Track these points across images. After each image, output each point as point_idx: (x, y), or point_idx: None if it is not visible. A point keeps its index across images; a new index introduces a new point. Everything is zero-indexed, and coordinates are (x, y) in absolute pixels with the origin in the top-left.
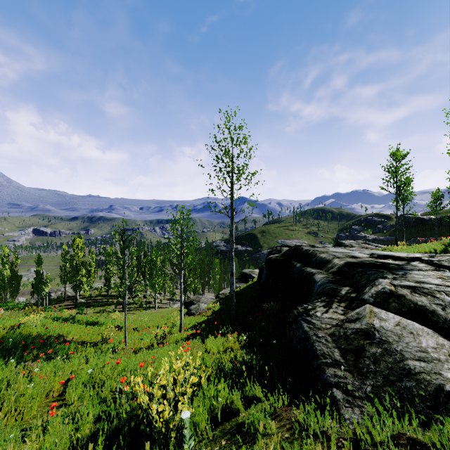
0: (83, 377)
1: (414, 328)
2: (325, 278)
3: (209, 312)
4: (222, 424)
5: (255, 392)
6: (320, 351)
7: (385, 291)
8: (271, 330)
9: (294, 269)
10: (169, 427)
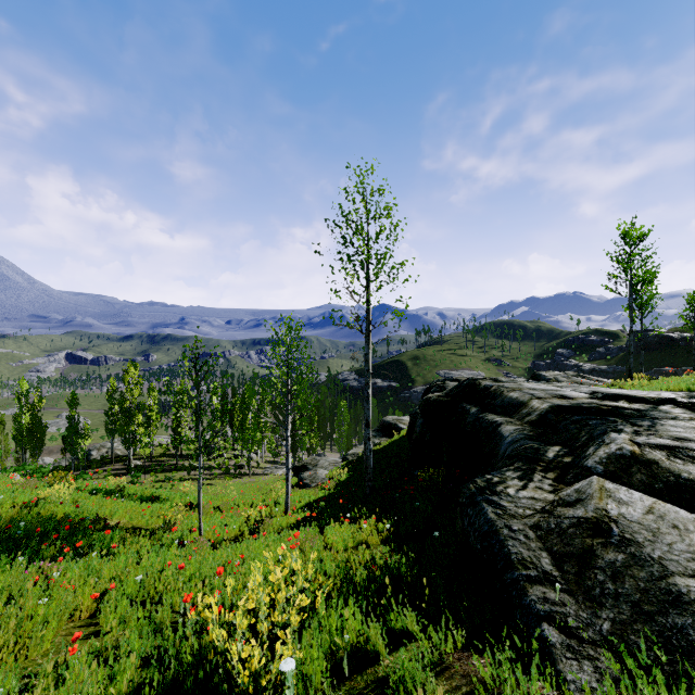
0: (129, 587)
1: (679, 519)
2: (519, 430)
3: (332, 483)
4: (350, 678)
5: (406, 623)
6: (516, 556)
7: (623, 454)
8: (430, 513)
9: (466, 417)
10: (259, 685)
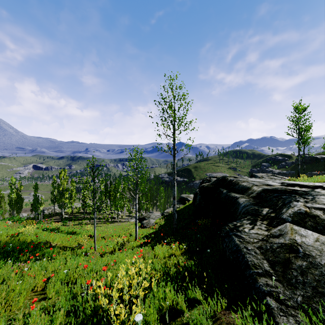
0: (60, 275)
1: None
2: (247, 201)
3: (157, 226)
4: (169, 323)
5: (196, 295)
6: (251, 262)
7: (301, 212)
8: (204, 240)
9: (221, 194)
10: None
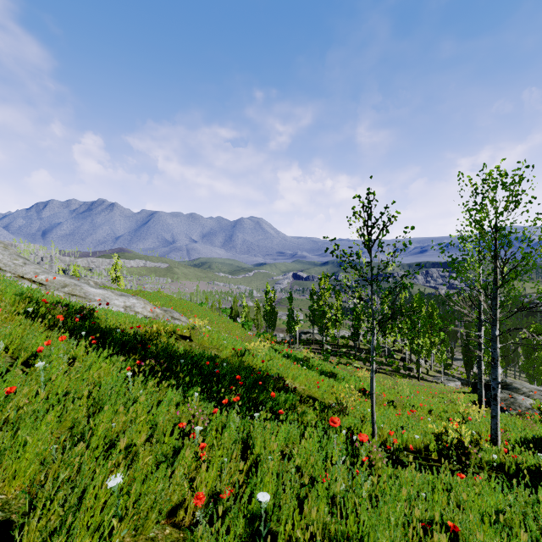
0: (252, 502)
1: None
2: None
3: None
4: None
5: None
6: None
7: None
8: None
9: None
10: None
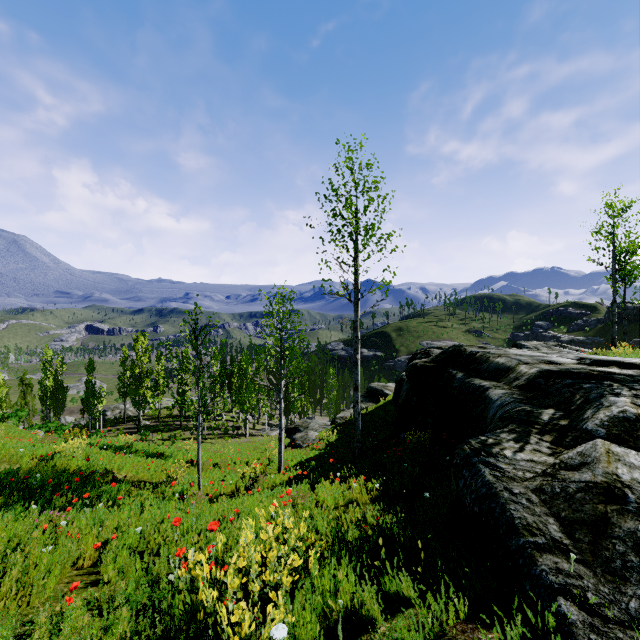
0: (129, 537)
1: None
2: (508, 394)
3: (322, 444)
4: None
5: (402, 587)
6: (520, 521)
7: (627, 417)
8: (418, 474)
9: (453, 381)
10: None
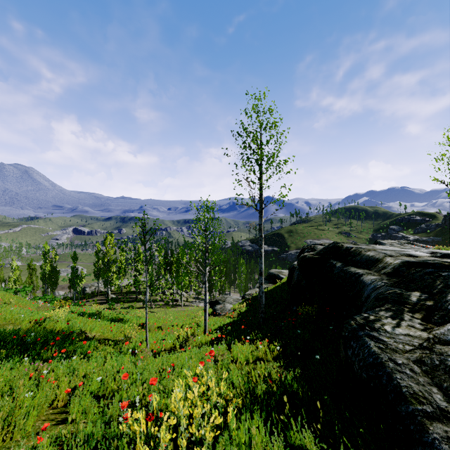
0: (92, 385)
1: None
2: (379, 279)
3: (235, 313)
4: None
5: (305, 442)
6: (407, 390)
7: None
8: (308, 339)
9: (333, 269)
10: None
